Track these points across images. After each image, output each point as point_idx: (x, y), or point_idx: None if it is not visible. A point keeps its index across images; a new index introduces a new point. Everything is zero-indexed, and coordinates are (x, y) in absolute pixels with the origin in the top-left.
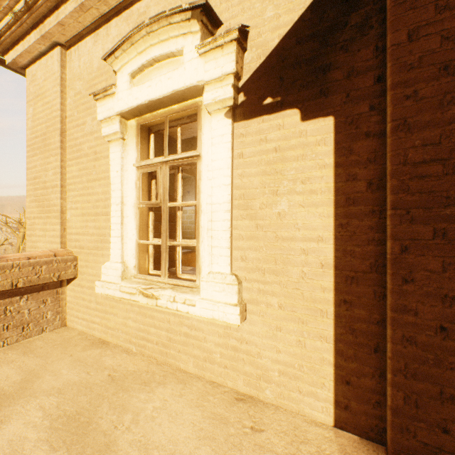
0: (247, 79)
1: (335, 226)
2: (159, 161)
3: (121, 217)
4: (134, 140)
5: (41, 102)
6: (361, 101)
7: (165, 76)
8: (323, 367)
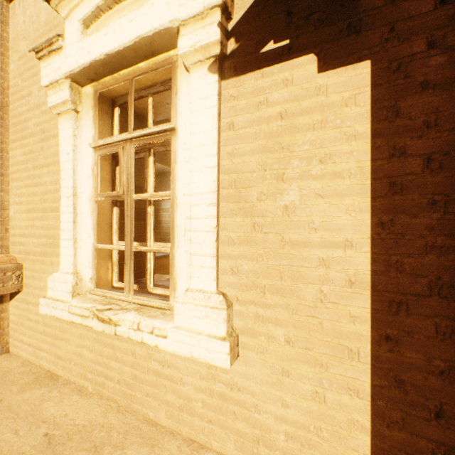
0: (239, 18)
1: (371, 225)
2: (121, 138)
3: (73, 213)
4: (91, 112)
5: None
6: (414, 35)
7: (126, 18)
8: (353, 434)
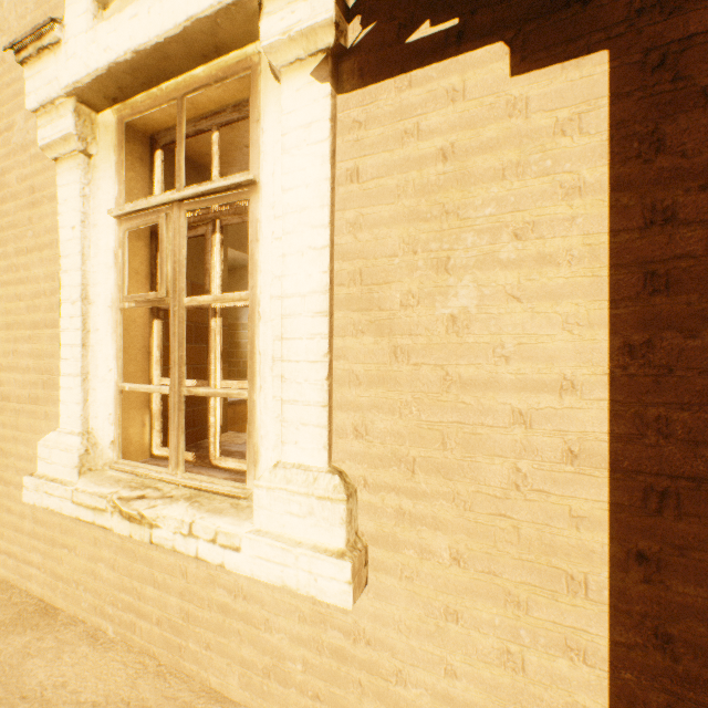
0: None
1: (610, 350)
2: (164, 199)
3: (81, 330)
4: (112, 157)
5: None
6: (691, 1)
7: None
8: None
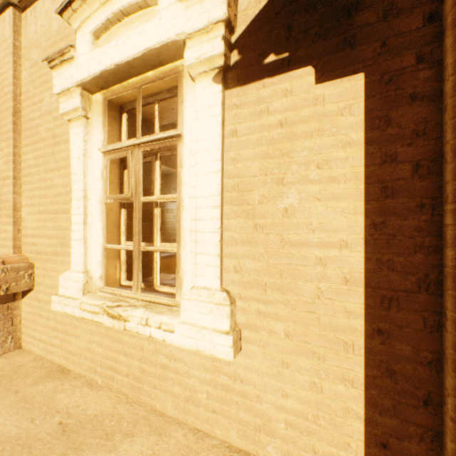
0: (242, 31)
1: (365, 226)
2: (130, 143)
3: (83, 215)
4: (100, 119)
5: None
6: (404, 50)
7: (135, 31)
8: (348, 422)
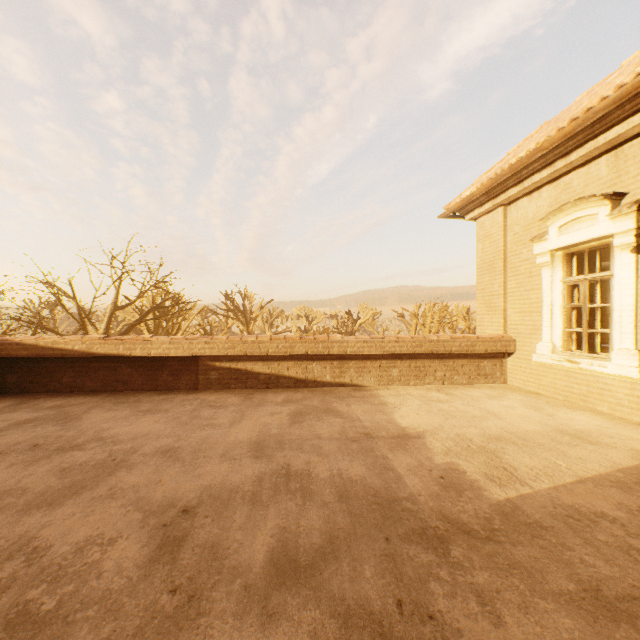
0: None
1: None
2: (580, 278)
3: (550, 314)
4: (560, 264)
5: (488, 241)
6: None
7: (584, 230)
8: None
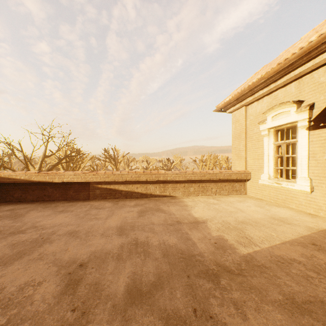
0: (313, 118)
1: None
2: (282, 142)
3: (267, 160)
4: (272, 135)
5: (237, 123)
6: None
7: (284, 118)
8: None
